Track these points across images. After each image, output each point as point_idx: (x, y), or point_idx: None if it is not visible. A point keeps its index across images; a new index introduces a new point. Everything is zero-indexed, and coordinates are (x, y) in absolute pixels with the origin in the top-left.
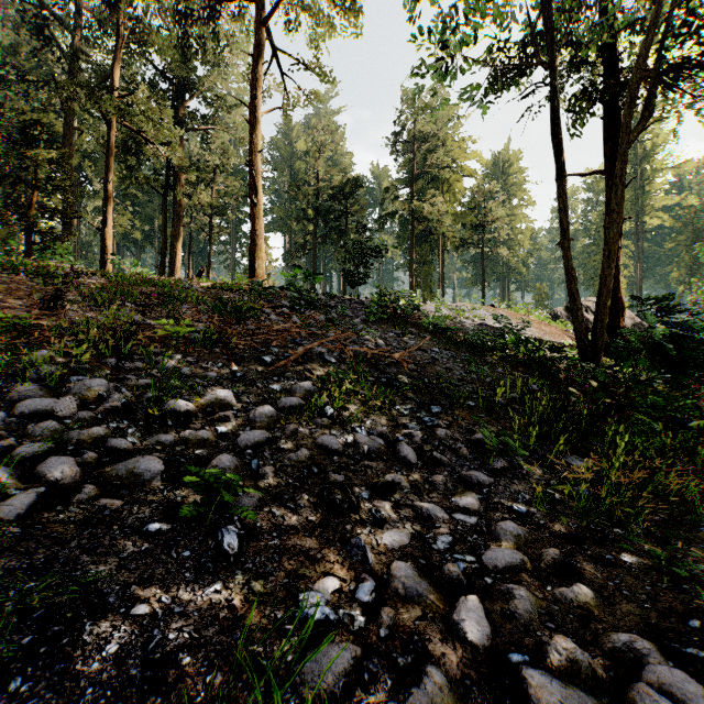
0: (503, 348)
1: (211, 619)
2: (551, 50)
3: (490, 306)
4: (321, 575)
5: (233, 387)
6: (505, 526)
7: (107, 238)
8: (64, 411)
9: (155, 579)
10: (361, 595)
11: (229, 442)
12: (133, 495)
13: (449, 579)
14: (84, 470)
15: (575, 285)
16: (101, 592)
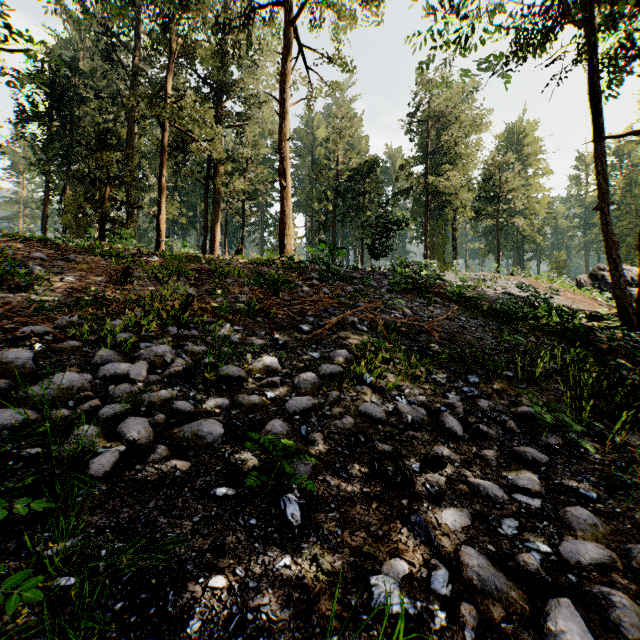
0: (534, 316)
1: (286, 599)
2: (590, 6)
3: (509, 275)
4: (387, 556)
5: (277, 354)
6: (576, 512)
7: (161, 223)
8: (137, 375)
9: (227, 547)
10: (437, 586)
11: (278, 407)
12: (199, 457)
13: (527, 572)
14: (155, 430)
15: (616, 251)
16: (180, 558)
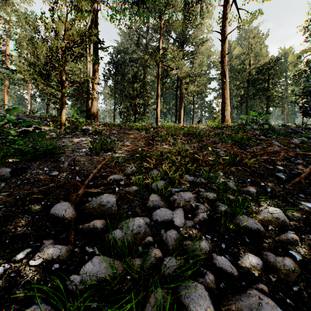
0: None
1: None
2: None
3: None
4: None
5: (272, 203)
6: None
7: (158, 112)
8: (178, 222)
9: None
10: None
11: None
12: None
13: None
14: (211, 298)
15: None
16: None
